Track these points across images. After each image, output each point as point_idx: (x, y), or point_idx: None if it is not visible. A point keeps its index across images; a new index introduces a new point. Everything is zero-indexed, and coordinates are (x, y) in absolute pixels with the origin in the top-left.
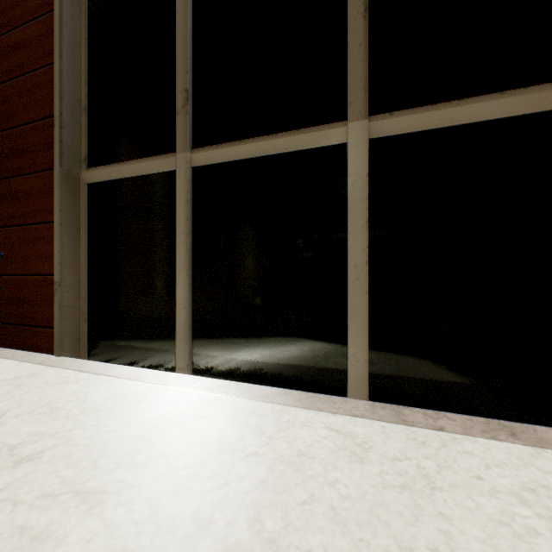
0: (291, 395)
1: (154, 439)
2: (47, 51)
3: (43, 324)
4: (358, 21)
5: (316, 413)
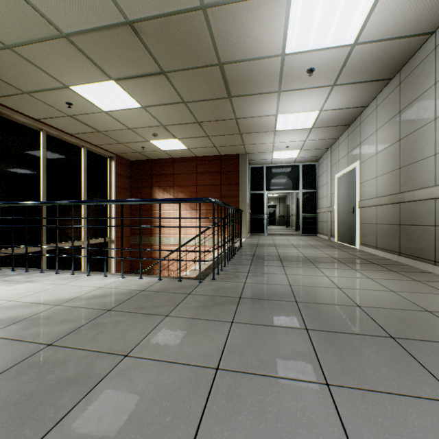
0: None
1: None
2: None
3: None
4: (86, 222)
5: None
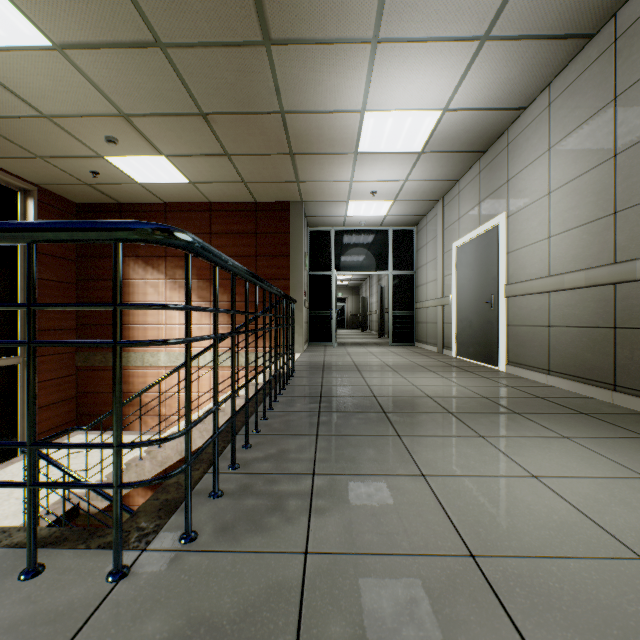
0: None
1: None
2: None
3: None
4: None
5: None
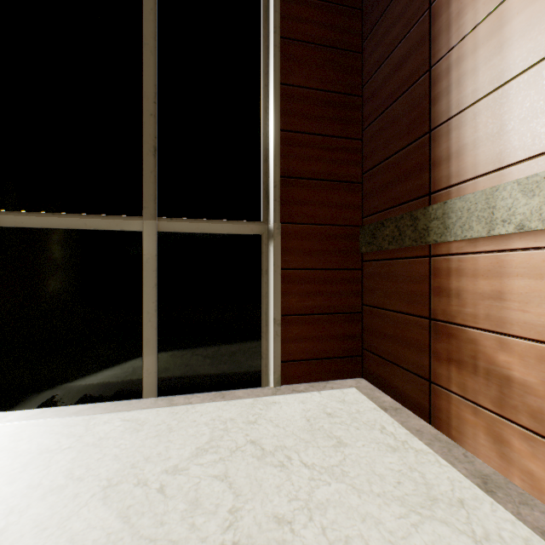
0: (99, 406)
1: None
2: None
3: None
4: (150, 156)
5: (117, 413)
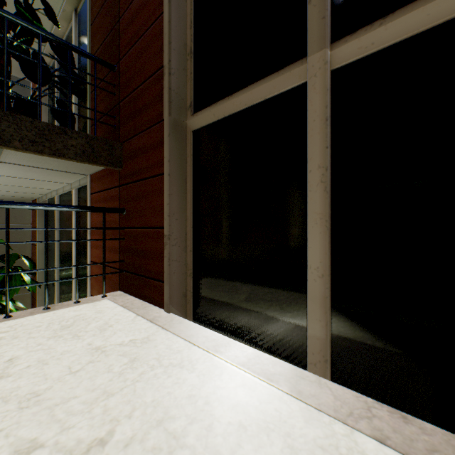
0: None
1: None
2: (157, 4)
3: (154, 277)
4: None
5: None
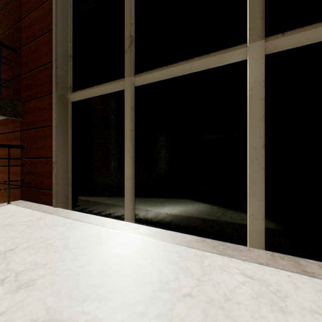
0: (206, 242)
1: (112, 274)
2: (48, 23)
3: (46, 187)
4: None
5: (229, 259)
